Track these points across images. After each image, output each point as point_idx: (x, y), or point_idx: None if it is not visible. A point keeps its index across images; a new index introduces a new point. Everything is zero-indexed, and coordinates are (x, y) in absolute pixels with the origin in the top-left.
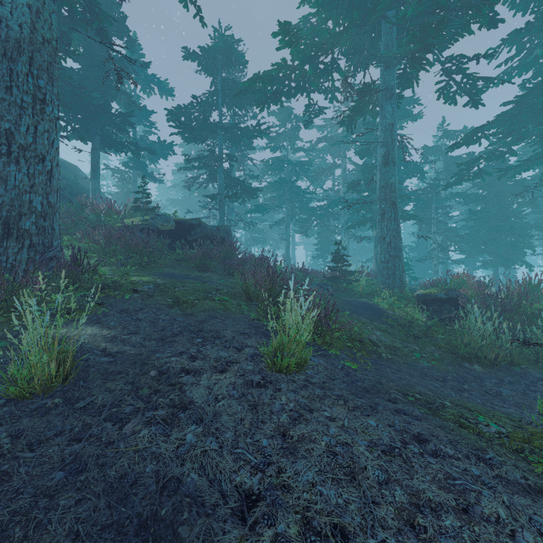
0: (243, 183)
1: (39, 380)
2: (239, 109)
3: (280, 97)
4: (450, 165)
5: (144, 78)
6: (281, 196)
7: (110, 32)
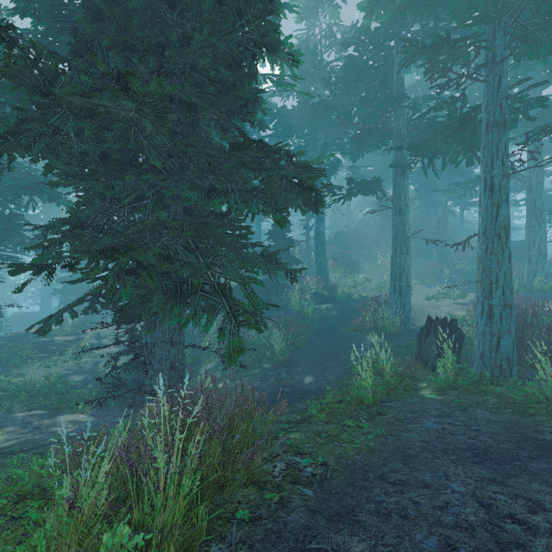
0: None
1: (446, 277)
2: None
3: None
4: None
5: None
6: None
7: None
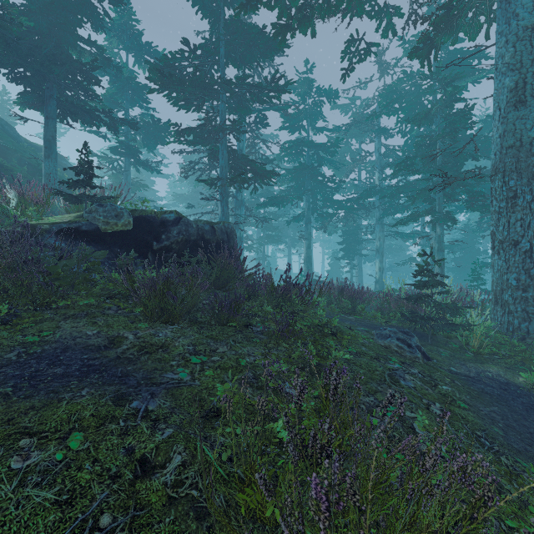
0: (254, 163)
1: None
2: (249, 69)
3: (311, 18)
4: None
5: (136, 46)
6: (300, 186)
7: None
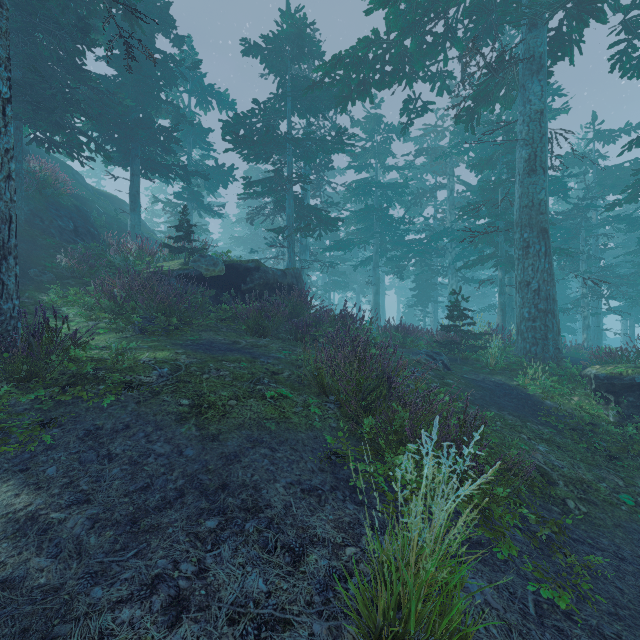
0: (319, 212)
1: None
2: (314, 117)
3: (369, 90)
4: (606, 178)
5: (200, 89)
6: (367, 228)
7: (151, 26)
